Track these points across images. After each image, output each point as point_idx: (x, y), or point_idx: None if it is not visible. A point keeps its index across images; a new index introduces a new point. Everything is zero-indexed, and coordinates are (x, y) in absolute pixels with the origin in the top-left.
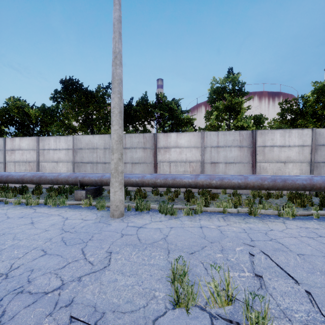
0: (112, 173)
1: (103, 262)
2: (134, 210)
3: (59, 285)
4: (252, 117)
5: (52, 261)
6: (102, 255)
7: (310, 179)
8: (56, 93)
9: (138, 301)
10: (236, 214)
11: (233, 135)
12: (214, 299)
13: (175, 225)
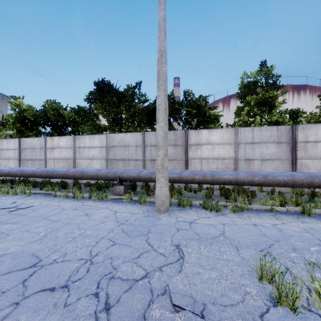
0: (158, 169)
1: (174, 255)
2: (176, 206)
3: (144, 274)
4: (288, 111)
5: (124, 250)
6: (169, 247)
7: None
8: (90, 94)
9: (233, 296)
10: (286, 212)
11: (270, 131)
12: (320, 300)
13: (226, 222)
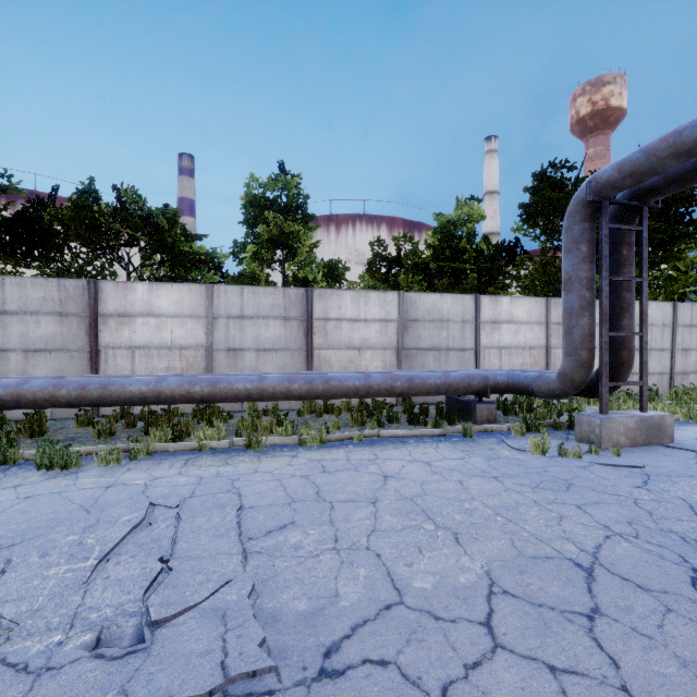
0: None
1: None
2: None
3: None
4: (323, 262)
5: None
6: None
7: (367, 377)
8: None
9: None
10: (227, 449)
11: (272, 296)
12: None
13: (46, 491)
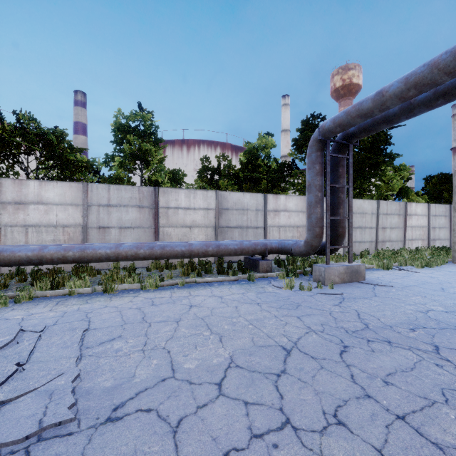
0: None
1: None
2: None
3: None
4: (168, 170)
5: None
6: None
7: (190, 245)
8: None
9: None
10: (90, 294)
11: (130, 192)
12: None
13: None
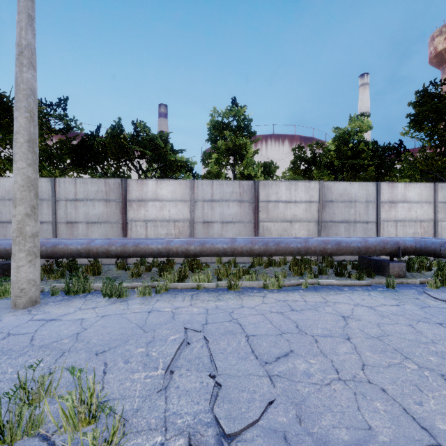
0: (13, 238)
1: None
2: (64, 295)
3: None
4: (261, 164)
5: None
6: None
7: (305, 241)
8: None
9: None
10: (215, 289)
11: (231, 186)
12: (67, 420)
13: (112, 312)
